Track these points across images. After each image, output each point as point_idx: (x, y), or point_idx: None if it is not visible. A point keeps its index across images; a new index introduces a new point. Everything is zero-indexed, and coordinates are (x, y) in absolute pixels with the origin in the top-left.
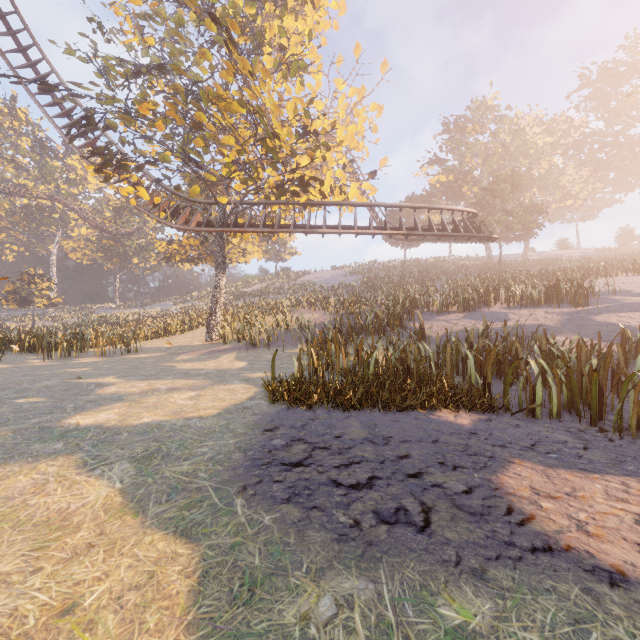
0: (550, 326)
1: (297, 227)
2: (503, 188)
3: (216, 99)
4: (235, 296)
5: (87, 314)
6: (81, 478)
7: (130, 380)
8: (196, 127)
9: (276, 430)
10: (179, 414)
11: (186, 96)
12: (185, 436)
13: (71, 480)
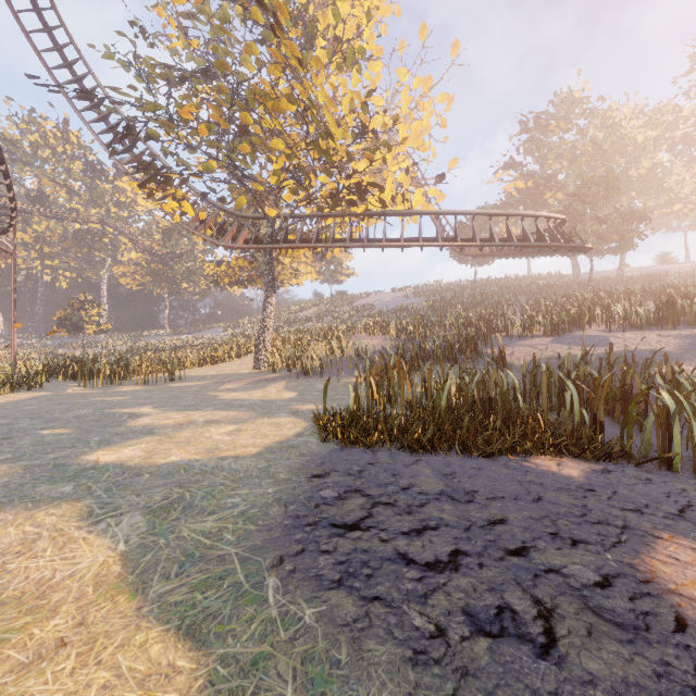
0: (667, 352)
1: (354, 241)
2: (595, 192)
3: (263, 98)
4: (287, 321)
5: (136, 341)
6: (80, 534)
7: (167, 411)
8: (242, 132)
9: (326, 476)
10: (213, 452)
11: (231, 96)
12: (215, 481)
13: (67, 536)
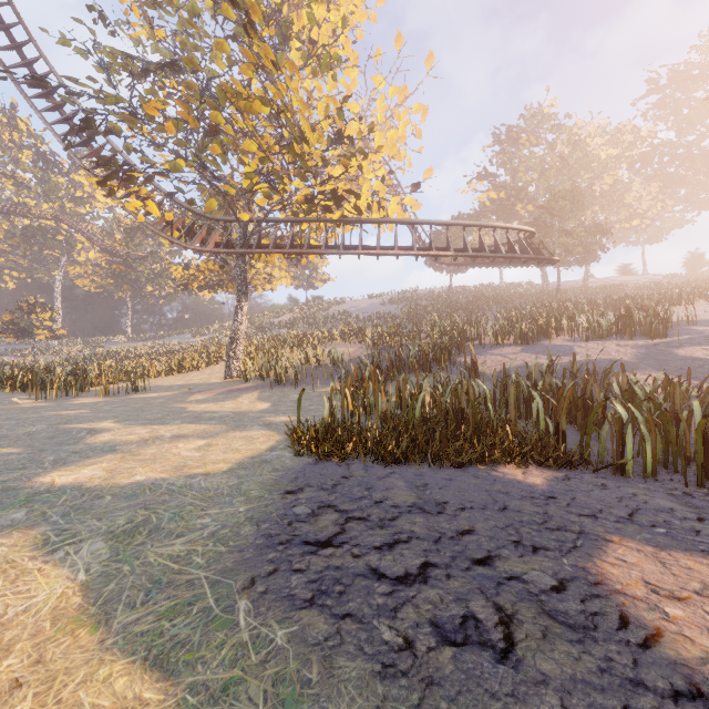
0: (624, 361)
1: (329, 248)
2: (562, 206)
3: (235, 98)
4: (260, 328)
5: (95, 348)
6: (34, 565)
7: (130, 425)
8: (212, 131)
9: (300, 492)
10: (181, 470)
11: (200, 94)
12: (184, 501)
13: (20, 568)
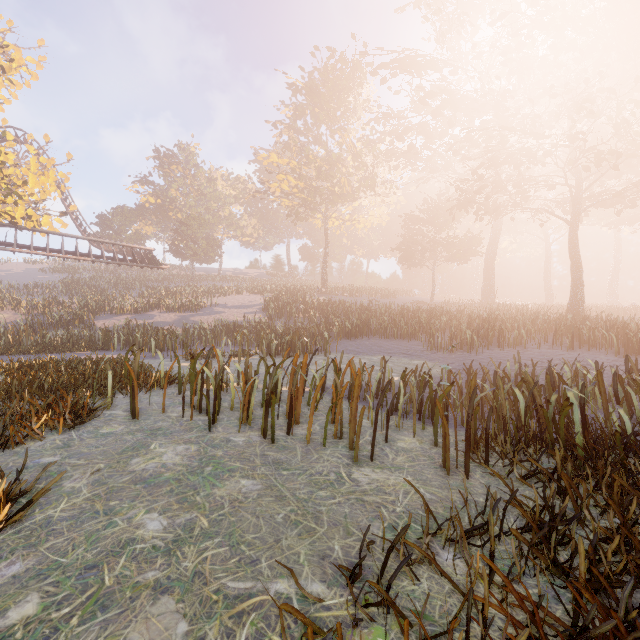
0: (169, 322)
1: None
2: (193, 224)
3: None
4: None
5: None
6: None
7: None
8: None
9: None
10: None
11: None
12: None
13: None
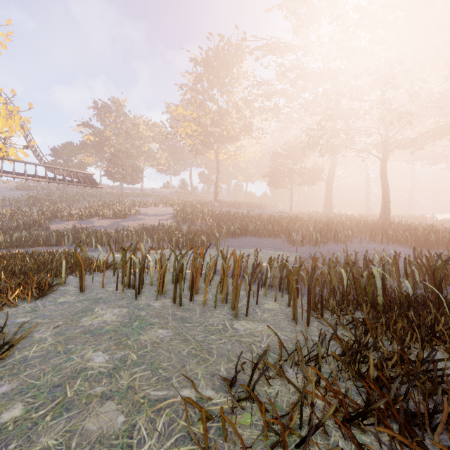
0: (104, 226)
1: None
2: (122, 156)
3: None
4: None
5: None
6: None
7: None
8: None
9: None
10: None
11: None
12: None
13: None
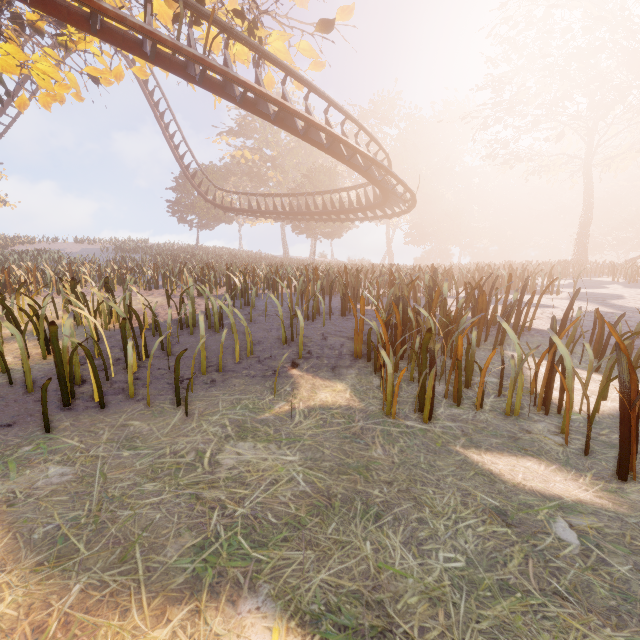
0: (620, 313)
1: (158, 53)
2: (322, 180)
3: None
4: None
5: None
6: None
7: None
8: None
9: None
10: None
11: None
12: None
13: None
